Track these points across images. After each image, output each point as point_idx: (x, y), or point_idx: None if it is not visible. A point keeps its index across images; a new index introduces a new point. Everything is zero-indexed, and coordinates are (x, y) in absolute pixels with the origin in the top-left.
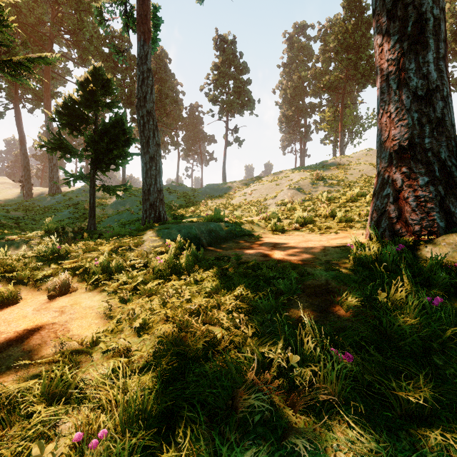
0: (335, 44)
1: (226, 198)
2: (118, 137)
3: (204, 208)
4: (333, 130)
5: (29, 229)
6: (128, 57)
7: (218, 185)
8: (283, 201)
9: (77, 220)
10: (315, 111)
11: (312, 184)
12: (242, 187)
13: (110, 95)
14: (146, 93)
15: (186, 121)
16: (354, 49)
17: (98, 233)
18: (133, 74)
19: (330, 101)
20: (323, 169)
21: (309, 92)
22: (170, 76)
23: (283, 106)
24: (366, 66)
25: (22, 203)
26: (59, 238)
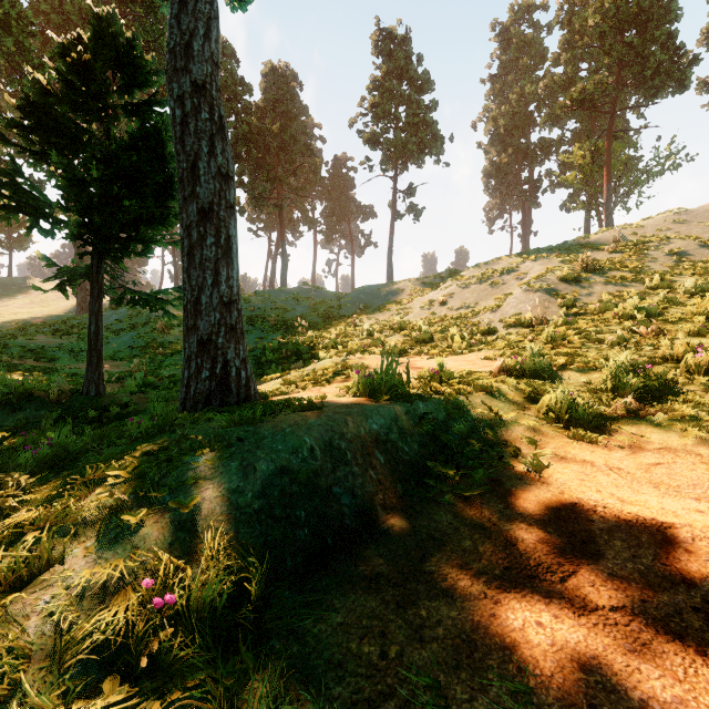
0: (599, 20)
1: (394, 309)
2: (140, 172)
3: (355, 330)
4: (588, 183)
5: (47, 372)
6: (232, 81)
7: (381, 286)
8: (517, 316)
9: (141, 351)
10: (549, 154)
11: (577, 280)
12: (423, 289)
13: (142, 88)
14: (190, 34)
15: (326, 185)
16: (637, 25)
17: (105, 403)
18: (241, 109)
19: (577, 135)
20: (586, 251)
21: (540, 119)
22: (300, 111)
23: (490, 149)
24: (662, 54)
25: (67, 323)
26: (6, 421)
